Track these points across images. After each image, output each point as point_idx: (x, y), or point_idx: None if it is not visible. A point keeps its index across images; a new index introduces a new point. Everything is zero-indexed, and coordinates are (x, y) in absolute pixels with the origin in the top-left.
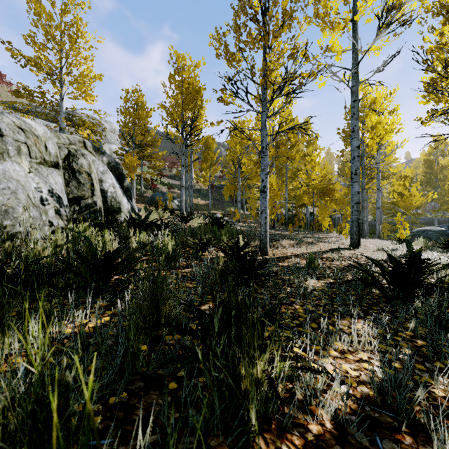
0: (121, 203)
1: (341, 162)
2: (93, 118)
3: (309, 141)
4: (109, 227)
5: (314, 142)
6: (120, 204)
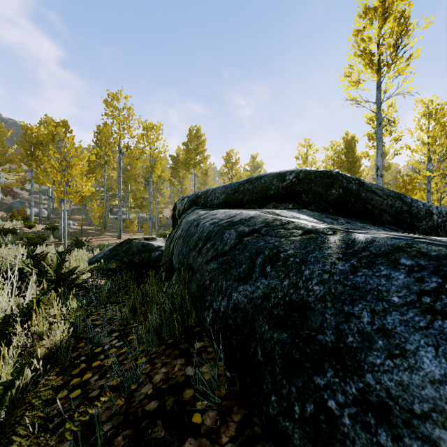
0: None
1: None
2: None
3: None
4: None
5: None
6: None
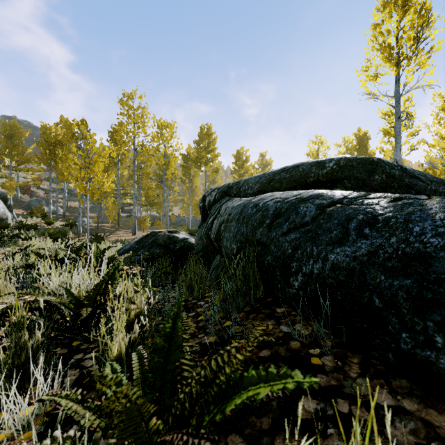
0: (8, 216)
1: None
2: None
3: None
4: (5, 228)
5: None
6: (8, 217)
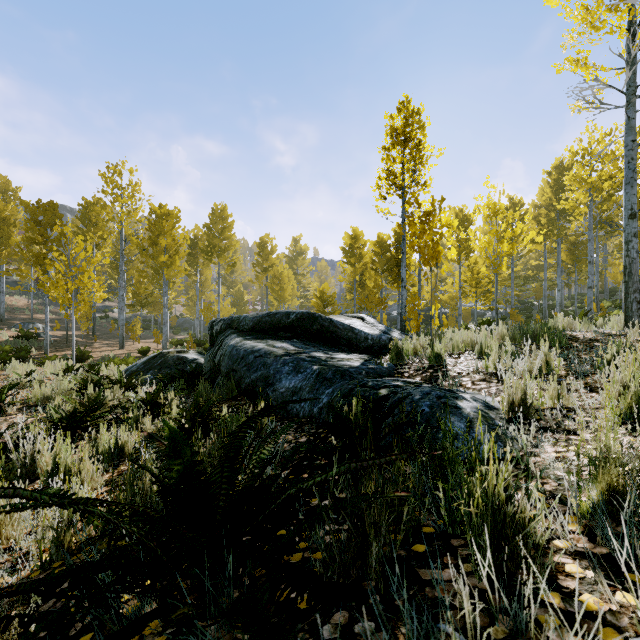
0: None
1: None
2: None
3: None
4: None
5: None
6: None
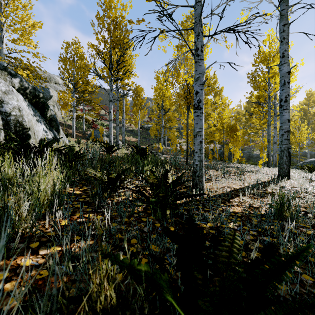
0: (30, 128)
1: (235, 112)
2: (48, 73)
3: (216, 92)
4: None
5: (220, 93)
6: (28, 130)
